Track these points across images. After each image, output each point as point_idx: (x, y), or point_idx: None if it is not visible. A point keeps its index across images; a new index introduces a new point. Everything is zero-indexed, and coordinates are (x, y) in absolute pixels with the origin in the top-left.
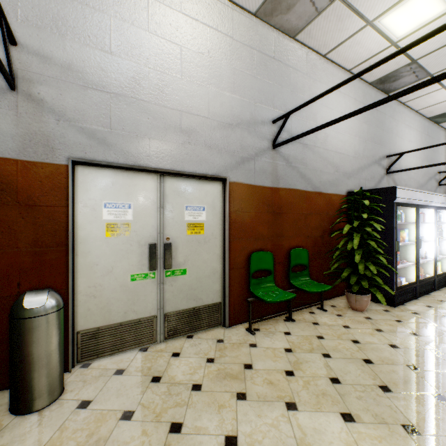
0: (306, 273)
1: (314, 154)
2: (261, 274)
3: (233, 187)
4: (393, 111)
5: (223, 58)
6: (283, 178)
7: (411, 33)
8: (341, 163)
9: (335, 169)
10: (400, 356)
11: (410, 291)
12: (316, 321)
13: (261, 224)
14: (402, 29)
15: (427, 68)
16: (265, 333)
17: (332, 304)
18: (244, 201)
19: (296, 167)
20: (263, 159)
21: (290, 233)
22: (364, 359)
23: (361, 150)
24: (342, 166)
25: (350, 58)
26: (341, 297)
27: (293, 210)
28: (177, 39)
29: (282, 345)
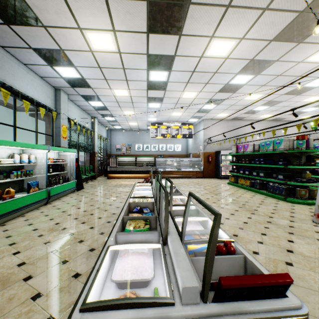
0: None
1: None
2: None
3: None
4: None
5: (300, 131)
6: None
7: None
8: None
9: None
10: None
11: None
12: None
13: None
14: None
15: None
16: None
17: None
18: None
19: None
20: None
21: None
22: None
23: None
24: None
25: None
26: None
27: None
28: (292, 131)
29: None
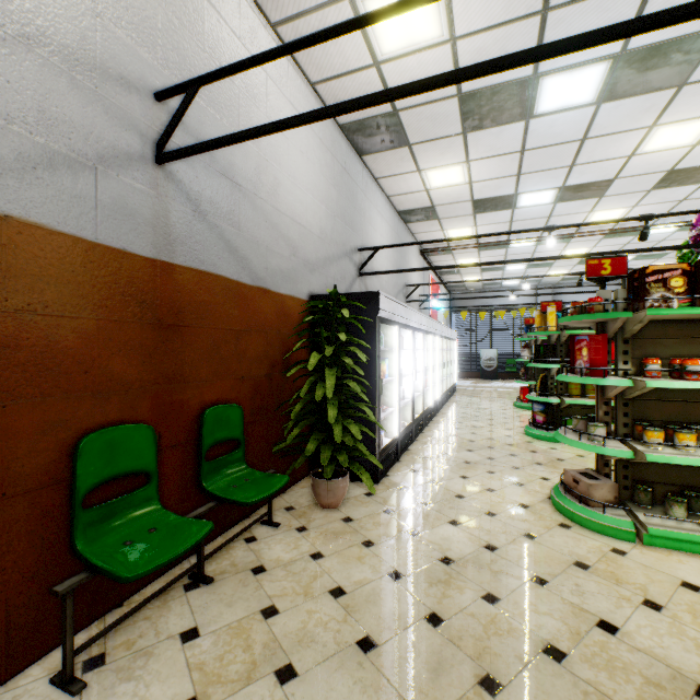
0: (240, 456)
1: (256, 210)
2: (121, 487)
3: (2, 230)
4: (366, 186)
5: None
6: (185, 244)
7: (399, 57)
8: (302, 242)
9: (292, 251)
10: (411, 598)
11: (392, 452)
12: (261, 562)
13: (121, 353)
14: (390, 41)
15: (408, 132)
16: (121, 666)
17: (287, 504)
18: (54, 284)
19: (218, 226)
20: (128, 181)
21: (205, 371)
22: (360, 643)
23: (329, 229)
24: (303, 249)
25: (317, 59)
26: (302, 482)
27: (210, 320)
28: None
29: (171, 698)
